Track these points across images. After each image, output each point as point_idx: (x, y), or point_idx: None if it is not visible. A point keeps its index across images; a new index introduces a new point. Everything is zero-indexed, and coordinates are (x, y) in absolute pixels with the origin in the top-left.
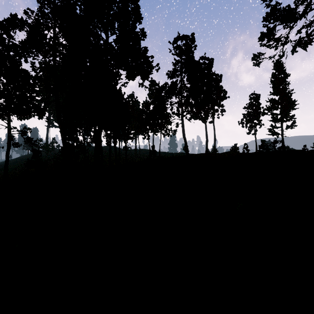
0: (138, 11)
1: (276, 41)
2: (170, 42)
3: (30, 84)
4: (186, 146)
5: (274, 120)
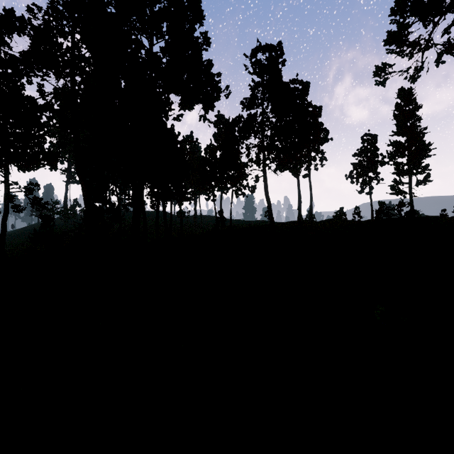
0: (198, 5)
1: (413, 46)
2: (247, 56)
3: (36, 116)
4: (270, 211)
5: (399, 173)
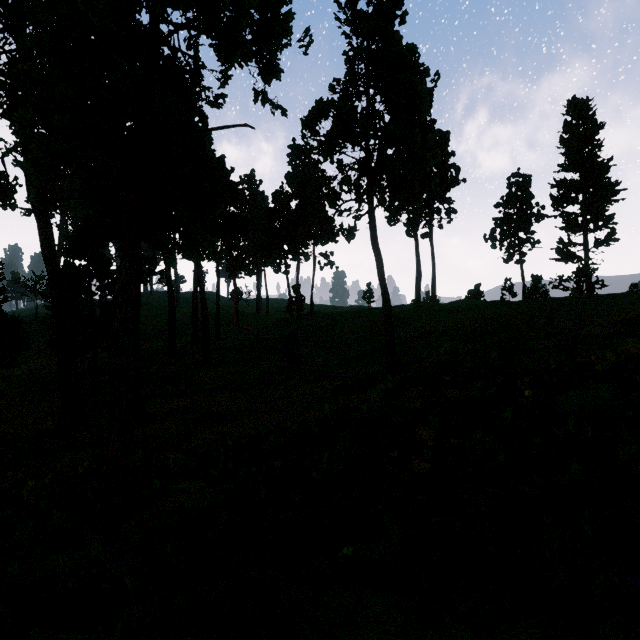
0: None
1: None
2: (340, 3)
3: None
4: (381, 272)
5: (569, 228)
